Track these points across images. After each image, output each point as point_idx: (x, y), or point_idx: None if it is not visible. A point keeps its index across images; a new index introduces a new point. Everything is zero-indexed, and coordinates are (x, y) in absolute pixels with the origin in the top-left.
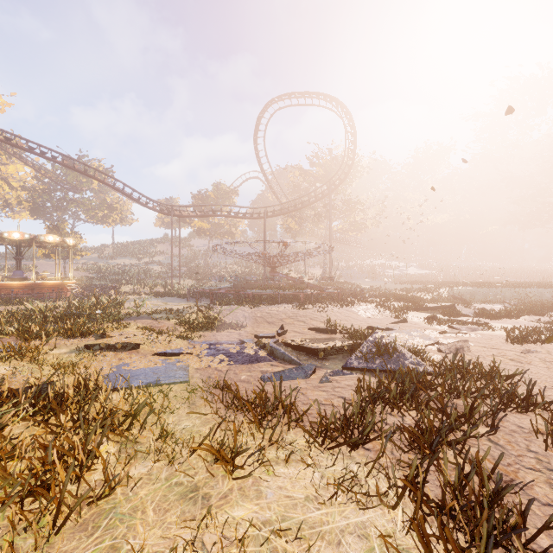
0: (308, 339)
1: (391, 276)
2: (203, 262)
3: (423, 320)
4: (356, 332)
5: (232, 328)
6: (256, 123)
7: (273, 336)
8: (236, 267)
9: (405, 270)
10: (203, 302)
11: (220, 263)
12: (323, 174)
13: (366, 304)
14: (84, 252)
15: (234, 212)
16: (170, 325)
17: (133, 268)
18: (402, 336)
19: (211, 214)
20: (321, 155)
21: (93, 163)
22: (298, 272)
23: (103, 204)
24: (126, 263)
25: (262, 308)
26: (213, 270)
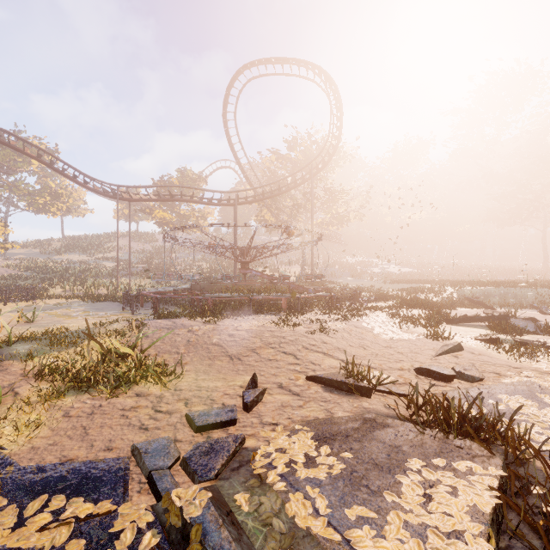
0: (320, 429)
1: (375, 275)
2: (166, 258)
3: (484, 345)
4: (431, 405)
5: (148, 382)
6: (225, 94)
7: (231, 420)
8: (204, 264)
9: (387, 268)
10: (144, 311)
11: (187, 260)
12: (302, 159)
13: (375, 313)
14: (9, 244)
15: (198, 196)
16: (8, 379)
17: (81, 265)
18: (529, 409)
19: (168, 198)
20: (300, 139)
21: (33, 141)
22: (274, 270)
23: (45, 189)
24: (74, 260)
25: (223, 325)
26: (178, 267)
